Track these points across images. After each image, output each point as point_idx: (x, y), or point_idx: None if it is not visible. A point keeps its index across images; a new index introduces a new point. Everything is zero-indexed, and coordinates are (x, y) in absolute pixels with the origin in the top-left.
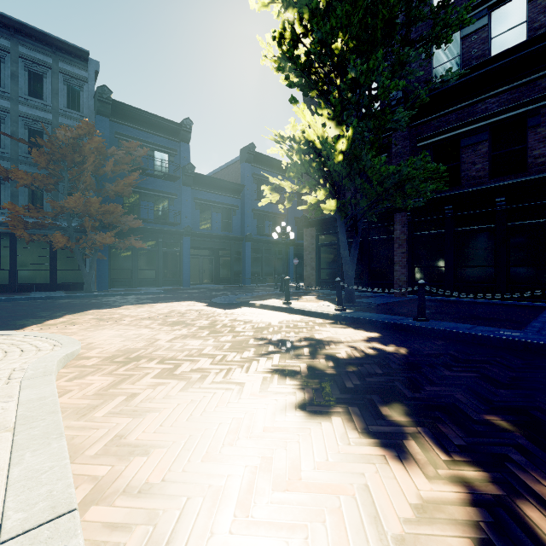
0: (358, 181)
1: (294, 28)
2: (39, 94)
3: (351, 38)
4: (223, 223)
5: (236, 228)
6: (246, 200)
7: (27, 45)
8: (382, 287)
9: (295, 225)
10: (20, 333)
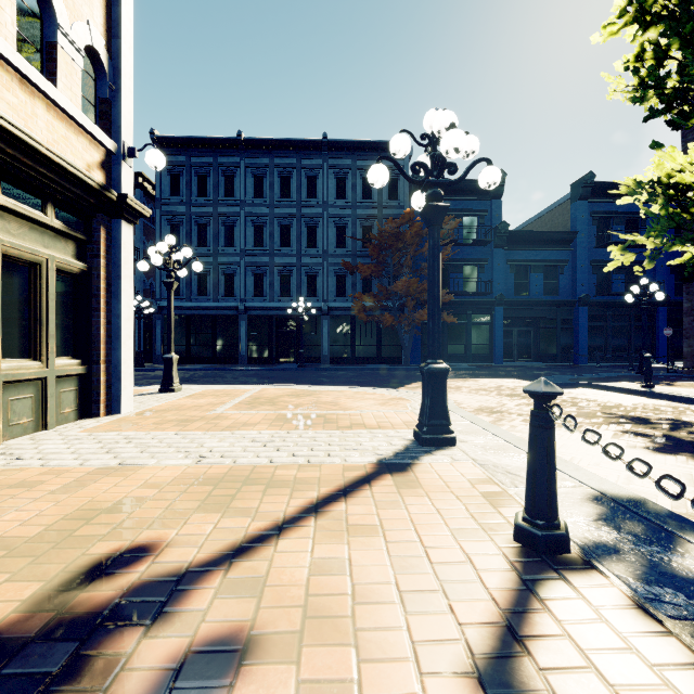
0: None
1: (659, 44)
2: (369, 195)
3: None
4: (545, 285)
5: (564, 289)
6: (580, 250)
7: (362, 157)
8: None
9: (670, 274)
10: (403, 390)
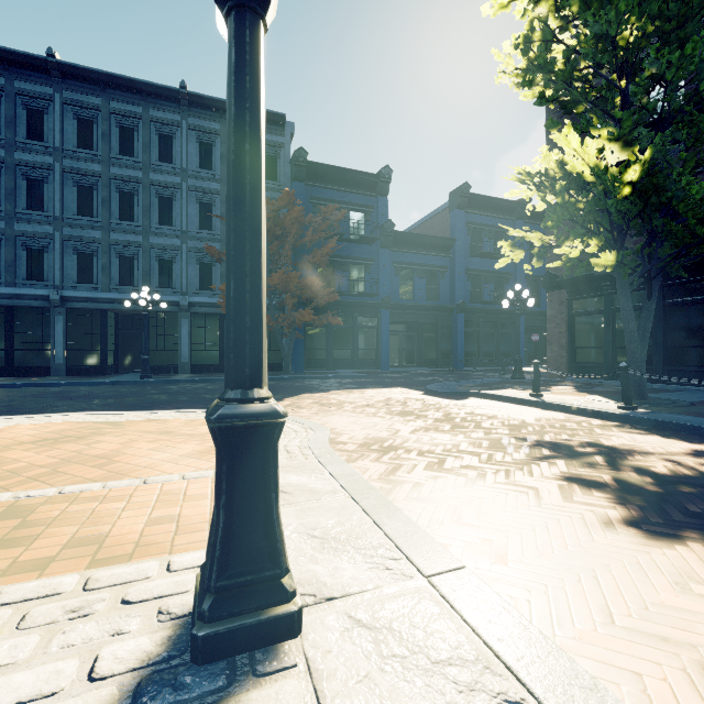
0: (658, 221)
1: (547, 24)
2: None
3: (650, 18)
4: (428, 289)
5: (444, 295)
6: (458, 257)
7: None
8: (690, 376)
9: (526, 286)
10: None
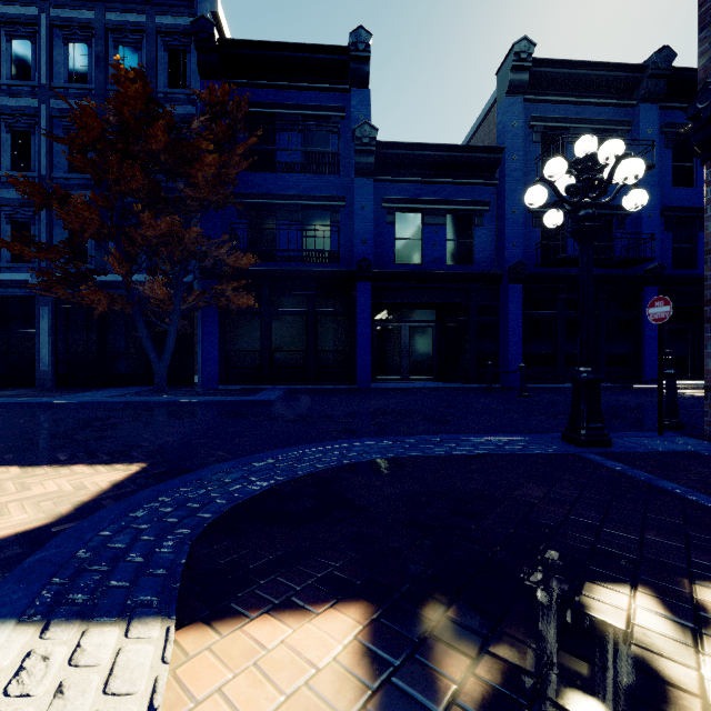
0: None
1: None
2: None
3: None
4: (452, 246)
5: (484, 254)
6: (511, 184)
7: (115, 7)
8: None
9: (664, 230)
10: None
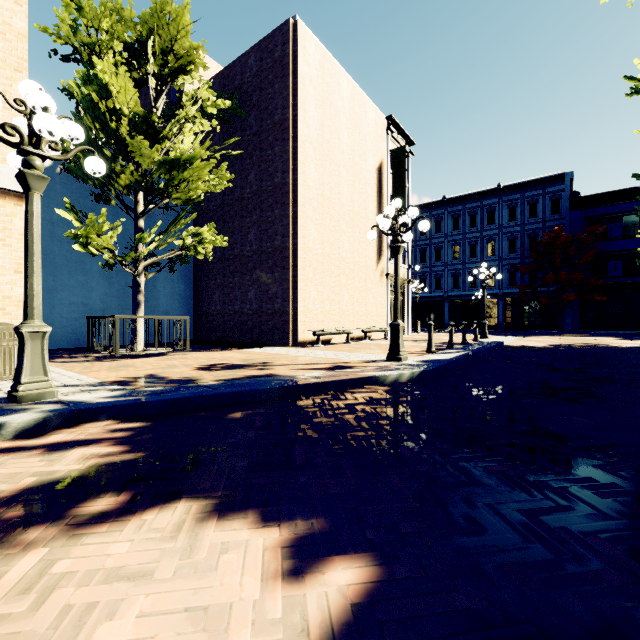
0: None
1: None
2: (534, 214)
3: None
4: None
5: None
6: None
7: (528, 190)
8: None
9: None
10: None
